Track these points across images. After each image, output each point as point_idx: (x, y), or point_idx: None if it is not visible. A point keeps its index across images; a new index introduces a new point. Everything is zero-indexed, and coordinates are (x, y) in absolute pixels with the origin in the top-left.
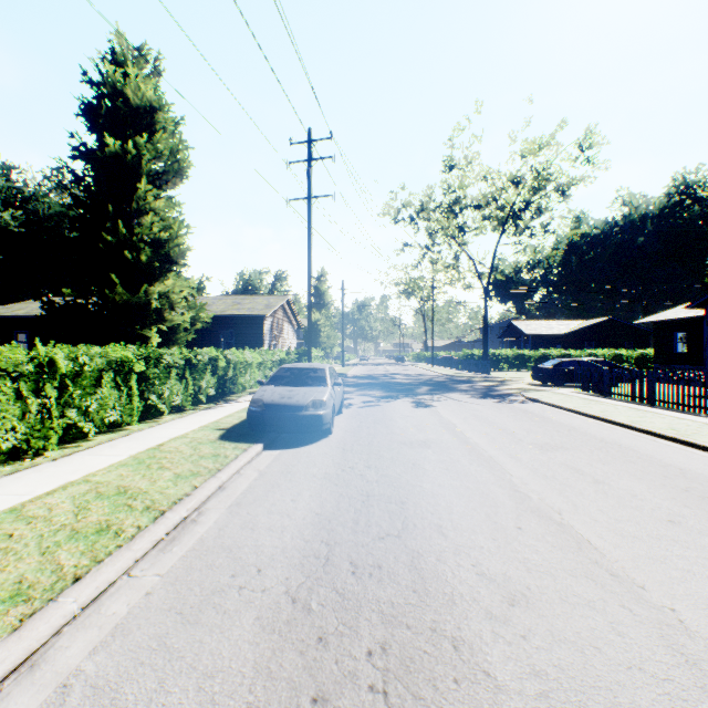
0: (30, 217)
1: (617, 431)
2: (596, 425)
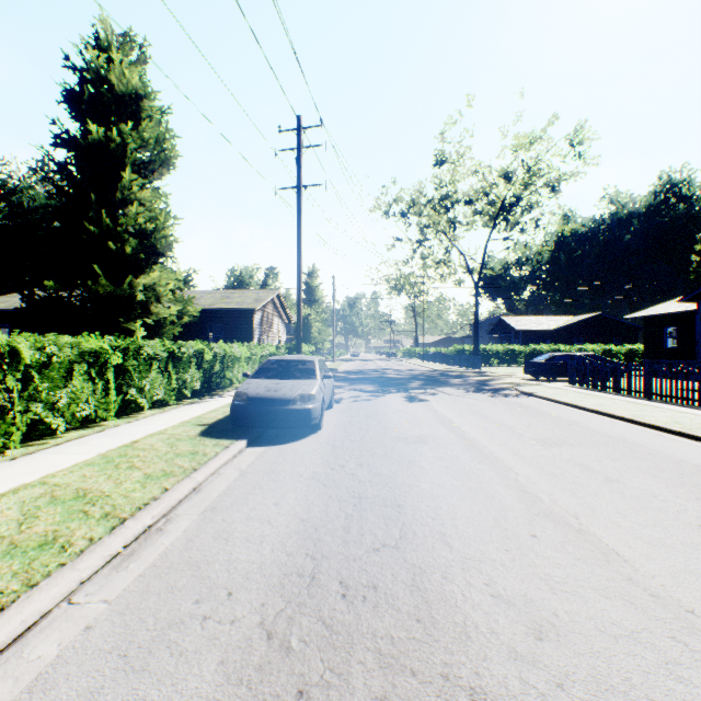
0: (14, 209)
1: (620, 426)
2: (597, 419)
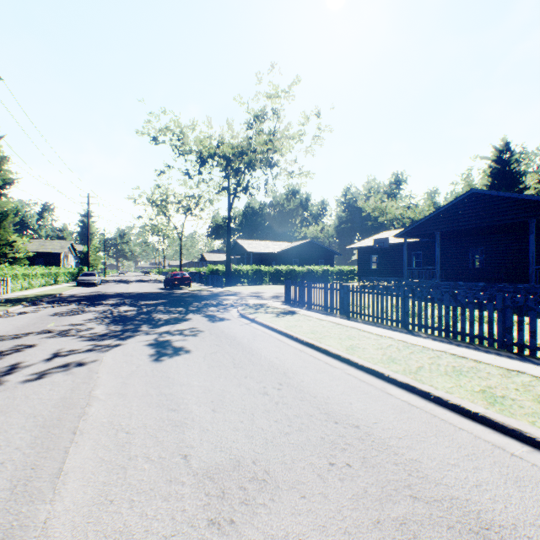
0: None
1: None
2: None
